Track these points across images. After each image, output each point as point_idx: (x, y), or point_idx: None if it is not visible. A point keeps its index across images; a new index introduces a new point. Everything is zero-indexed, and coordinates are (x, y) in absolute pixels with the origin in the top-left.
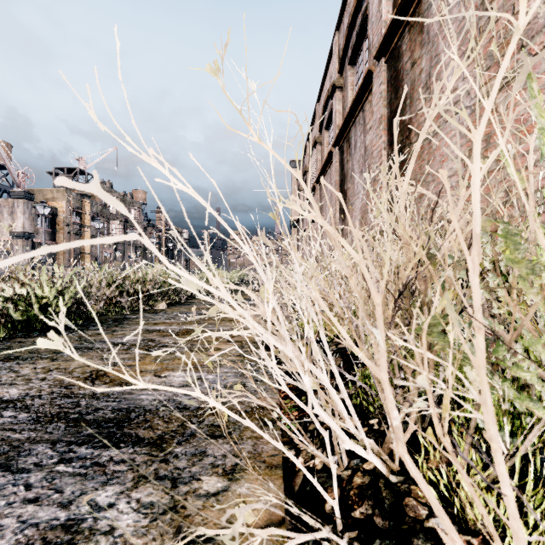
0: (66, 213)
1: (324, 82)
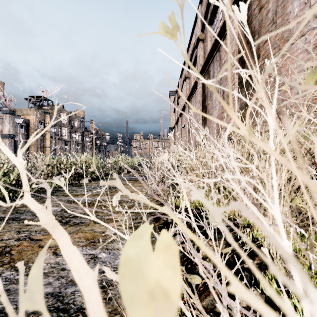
0: (35, 123)
1: (191, 39)
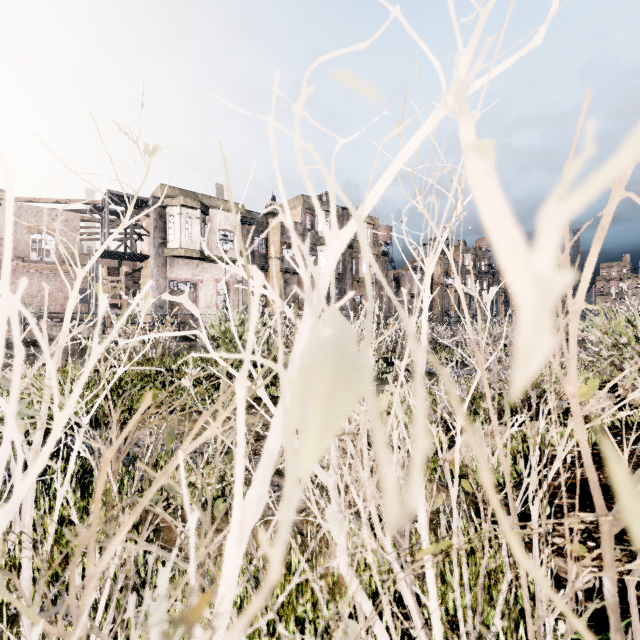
0: (439, 275)
1: None
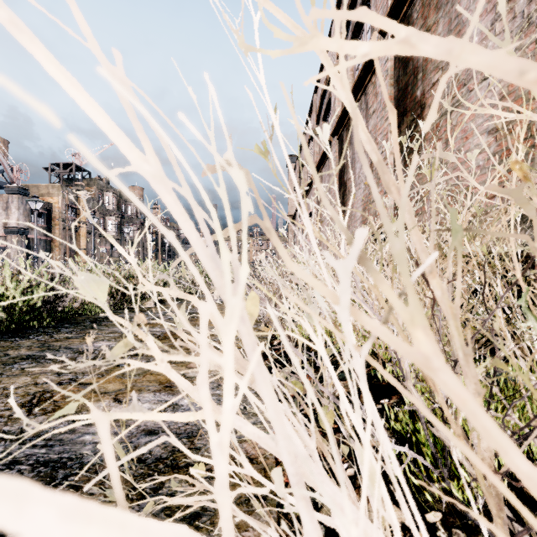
0: (62, 208)
1: (322, 71)
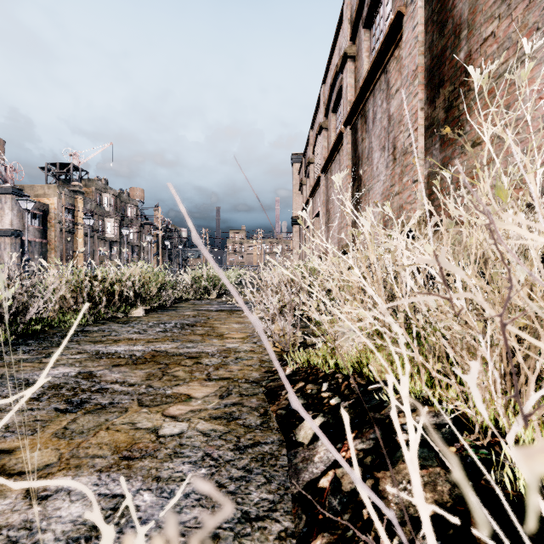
0: (58, 210)
1: (332, 58)
